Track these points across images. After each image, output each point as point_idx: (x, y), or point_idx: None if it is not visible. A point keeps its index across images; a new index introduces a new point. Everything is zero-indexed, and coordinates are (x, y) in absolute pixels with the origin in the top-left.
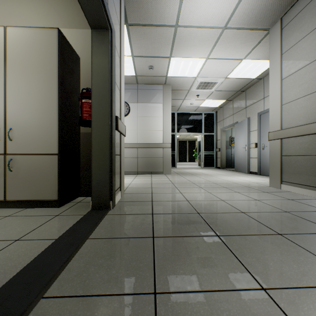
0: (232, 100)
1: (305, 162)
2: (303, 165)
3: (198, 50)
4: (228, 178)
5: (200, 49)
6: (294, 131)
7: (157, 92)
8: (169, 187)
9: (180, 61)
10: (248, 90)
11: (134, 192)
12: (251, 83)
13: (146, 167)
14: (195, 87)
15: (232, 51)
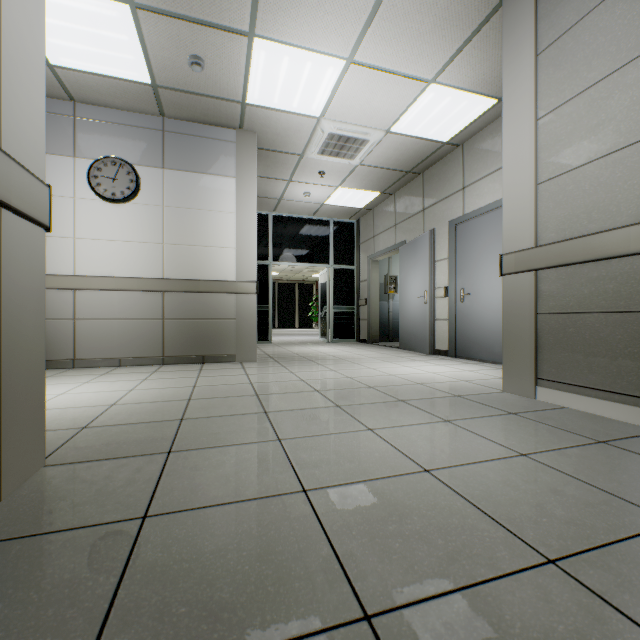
0: (394, 195)
1: (610, 329)
2: (604, 337)
3: (327, 26)
4: (397, 370)
5: (334, 24)
6: (578, 249)
7: (221, 146)
8: (243, 414)
9: (281, 58)
10: (428, 171)
11: (93, 455)
12: (436, 154)
13: (190, 343)
14: (316, 148)
15: (410, 50)
